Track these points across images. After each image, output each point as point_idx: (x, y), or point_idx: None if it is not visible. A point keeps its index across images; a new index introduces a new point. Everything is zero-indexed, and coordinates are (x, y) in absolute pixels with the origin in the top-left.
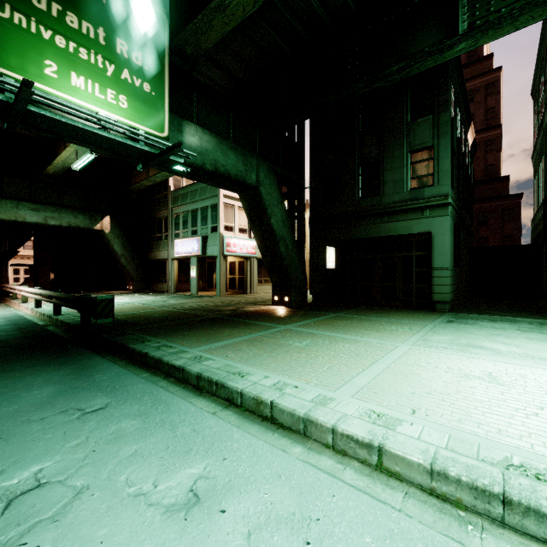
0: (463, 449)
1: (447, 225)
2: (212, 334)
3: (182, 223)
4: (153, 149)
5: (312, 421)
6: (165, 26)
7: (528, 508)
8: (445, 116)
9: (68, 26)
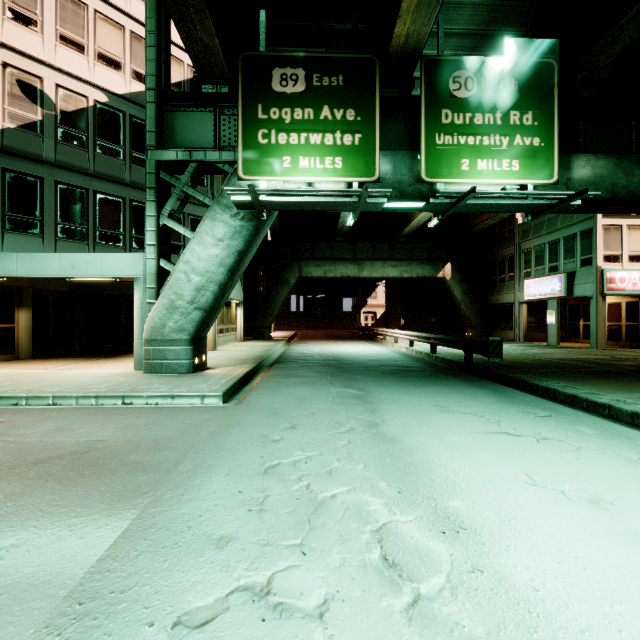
0: None
1: None
2: (622, 385)
3: (534, 259)
4: (548, 200)
5: None
6: (554, 71)
7: None
8: None
9: (475, 125)
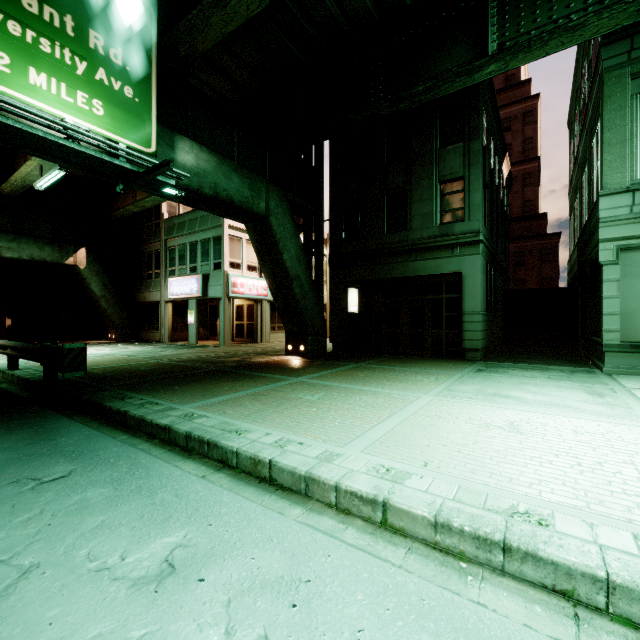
0: (471, 499)
1: (478, 264)
2: (209, 389)
3: (178, 258)
4: (136, 166)
5: (314, 479)
6: (152, 19)
7: (526, 553)
8: (476, 144)
9: (25, 9)
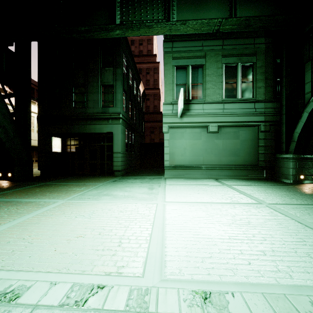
0: None
1: (120, 129)
2: None
3: None
4: None
5: None
6: None
7: None
8: (119, 70)
9: None
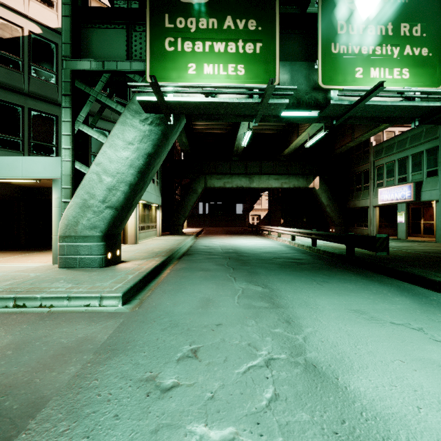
0: None
1: None
2: None
3: (385, 173)
4: None
5: None
6: None
7: None
8: None
9: (368, 36)
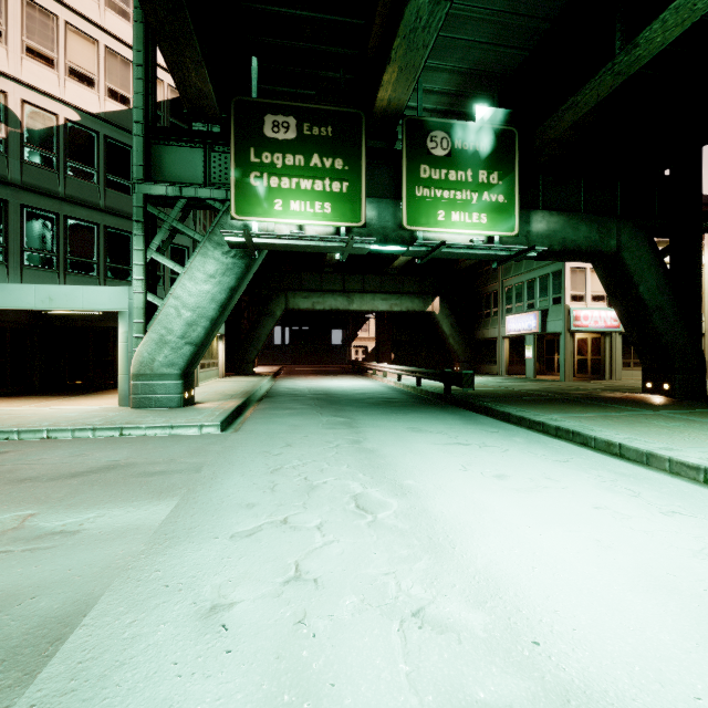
0: None
1: None
2: (562, 409)
3: (515, 296)
4: (508, 252)
5: (652, 455)
6: (515, 138)
7: None
8: None
9: (450, 181)
